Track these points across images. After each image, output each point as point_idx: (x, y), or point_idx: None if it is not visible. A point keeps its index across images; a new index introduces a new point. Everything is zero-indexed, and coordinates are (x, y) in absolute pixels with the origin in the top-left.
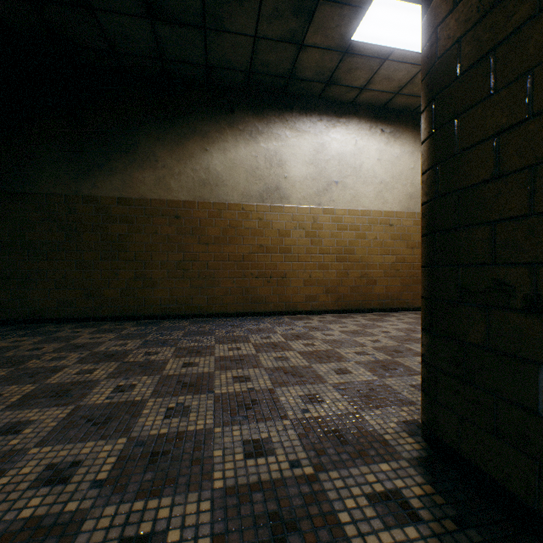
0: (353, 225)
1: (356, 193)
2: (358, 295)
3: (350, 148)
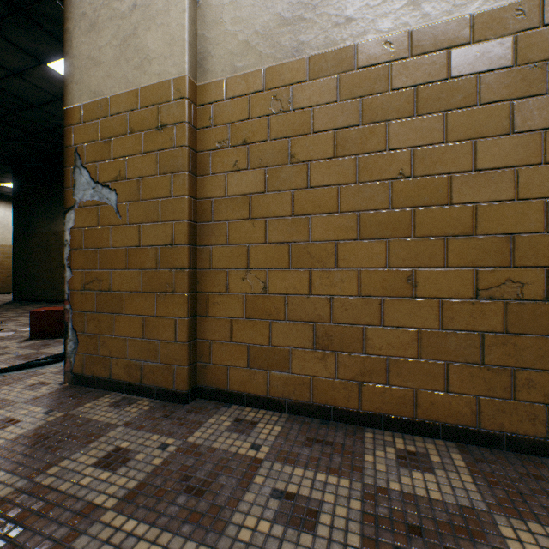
0: (4, 252)
1: (6, 237)
2: (7, 285)
3: (2, 215)
